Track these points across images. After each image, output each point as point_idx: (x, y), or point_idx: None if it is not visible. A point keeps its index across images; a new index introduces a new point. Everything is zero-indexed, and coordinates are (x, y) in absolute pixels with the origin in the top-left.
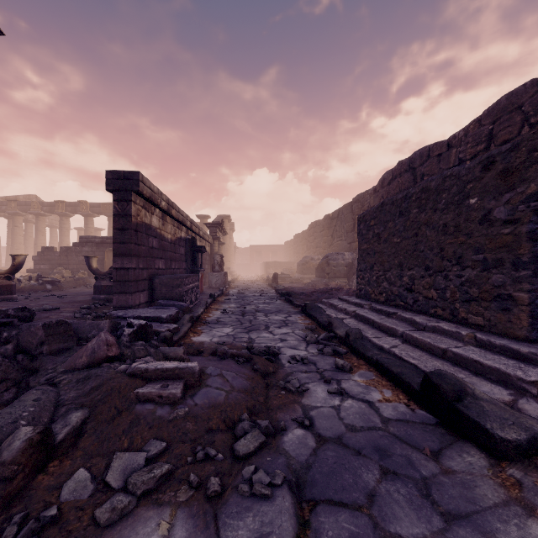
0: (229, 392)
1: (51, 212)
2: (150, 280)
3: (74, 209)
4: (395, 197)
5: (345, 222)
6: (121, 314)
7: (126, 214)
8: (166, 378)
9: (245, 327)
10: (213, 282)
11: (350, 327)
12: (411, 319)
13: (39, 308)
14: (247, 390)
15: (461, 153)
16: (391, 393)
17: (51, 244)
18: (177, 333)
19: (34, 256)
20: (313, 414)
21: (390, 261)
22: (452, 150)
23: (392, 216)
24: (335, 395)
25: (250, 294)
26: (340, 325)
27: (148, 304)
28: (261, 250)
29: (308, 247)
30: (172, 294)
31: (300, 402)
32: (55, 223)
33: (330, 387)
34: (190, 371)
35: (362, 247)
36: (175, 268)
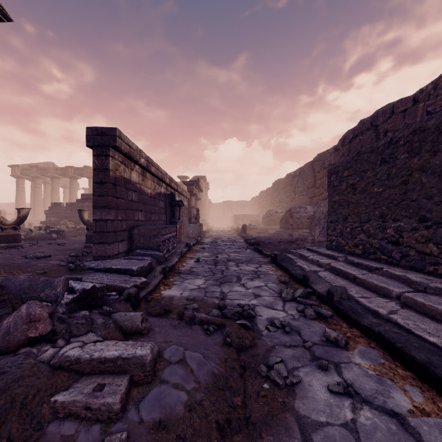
0: (193, 393)
1: (63, 175)
2: (130, 231)
3: (80, 173)
4: (375, 145)
5: (306, 179)
6: (93, 266)
7: (104, 168)
8: (104, 372)
9: (217, 278)
10: (190, 232)
11: (332, 284)
12: (404, 276)
13: (32, 256)
14: (218, 384)
15: (430, 106)
16: (421, 395)
17: (64, 201)
18: (146, 287)
19: (46, 210)
20: (319, 441)
21: (368, 212)
22: (419, 104)
23: (371, 165)
24: (342, 397)
25: (222, 243)
26: (318, 280)
27: (127, 253)
28: (231, 205)
29: (271, 202)
30: (150, 244)
31: (292, 407)
32: (67, 184)
33: (329, 377)
34: (138, 363)
35: (333, 199)
36: (155, 220)
